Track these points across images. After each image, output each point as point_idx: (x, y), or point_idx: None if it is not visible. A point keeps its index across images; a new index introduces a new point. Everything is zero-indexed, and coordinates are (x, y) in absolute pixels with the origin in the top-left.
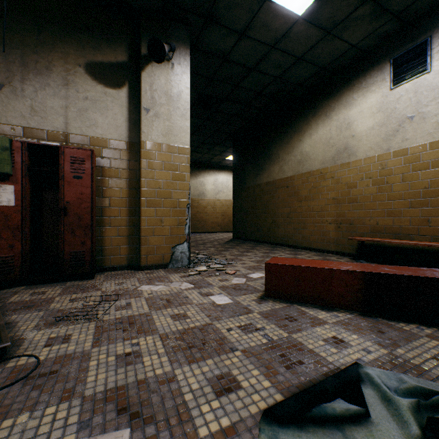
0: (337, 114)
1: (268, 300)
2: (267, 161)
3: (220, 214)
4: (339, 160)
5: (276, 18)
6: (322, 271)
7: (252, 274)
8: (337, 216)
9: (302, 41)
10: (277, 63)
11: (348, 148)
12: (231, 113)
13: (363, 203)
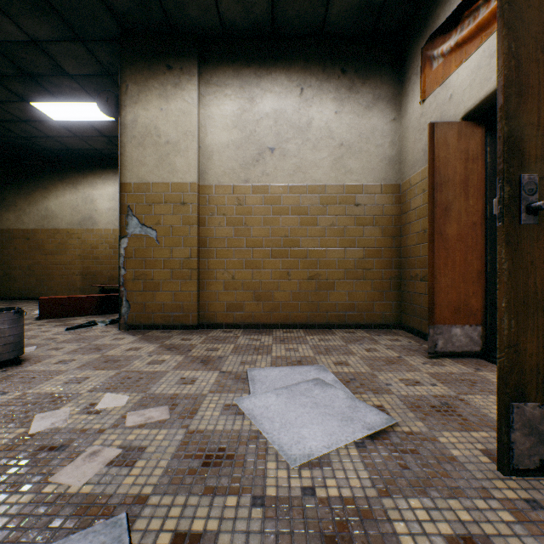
0: (84, 188)
1: (44, 319)
2: None
3: None
4: (86, 225)
5: (33, 112)
6: (79, 299)
7: None
8: (84, 269)
9: (55, 131)
10: (26, 130)
11: (93, 218)
12: None
13: (104, 260)
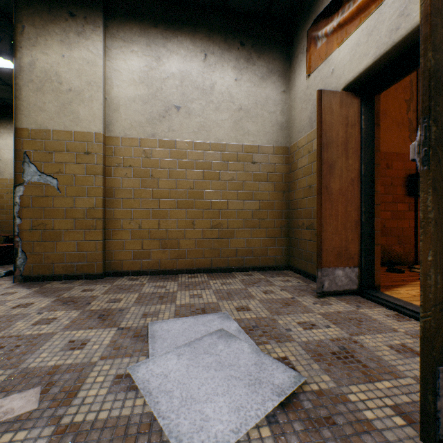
0: None
1: None
2: None
3: None
4: None
5: None
6: None
7: None
8: None
9: None
10: None
11: None
12: None
13: (9, 210)
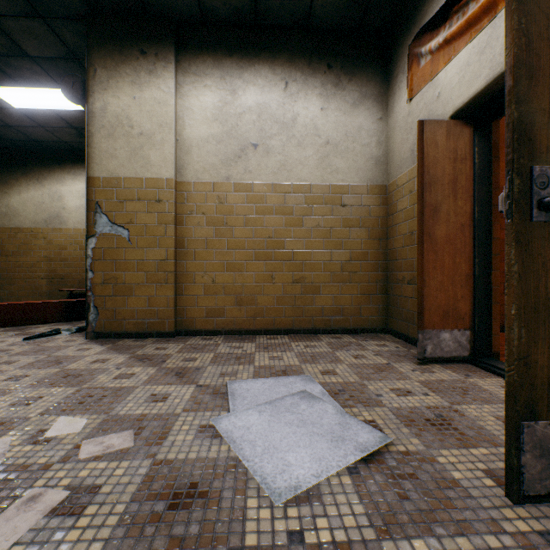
0: (50, 184)
1: None
2: None
3: None
4: (53, 224)
5: None
6: (41, 304)
7: None
8: (50, 272)
9: (16, 119)
10: None
11: (60, 216)
12: None
13: (73, 262)
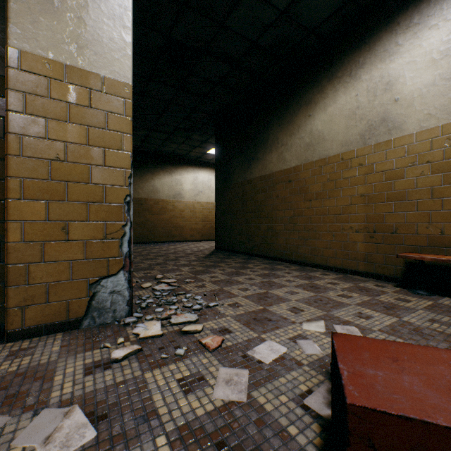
0: (368, 71)
1: None
2: (261, 148)
3: (201, 219)
4: (373, 138)
5: None
6: None
7: (259, 344)
8: (368, 221)
9: None
10: None
11: (387, 119)
12: (213, 79)
13: (415, 201)
